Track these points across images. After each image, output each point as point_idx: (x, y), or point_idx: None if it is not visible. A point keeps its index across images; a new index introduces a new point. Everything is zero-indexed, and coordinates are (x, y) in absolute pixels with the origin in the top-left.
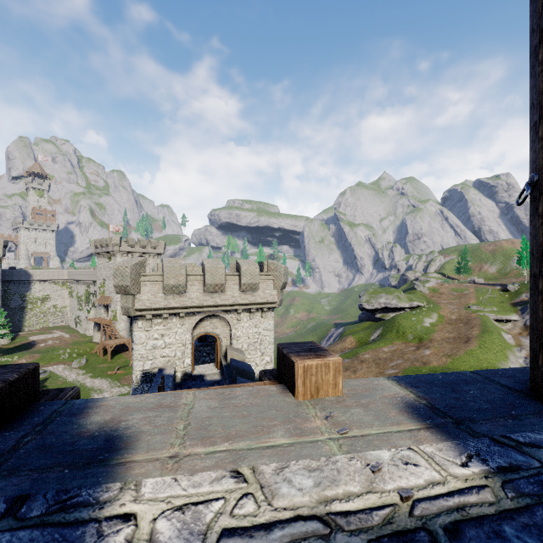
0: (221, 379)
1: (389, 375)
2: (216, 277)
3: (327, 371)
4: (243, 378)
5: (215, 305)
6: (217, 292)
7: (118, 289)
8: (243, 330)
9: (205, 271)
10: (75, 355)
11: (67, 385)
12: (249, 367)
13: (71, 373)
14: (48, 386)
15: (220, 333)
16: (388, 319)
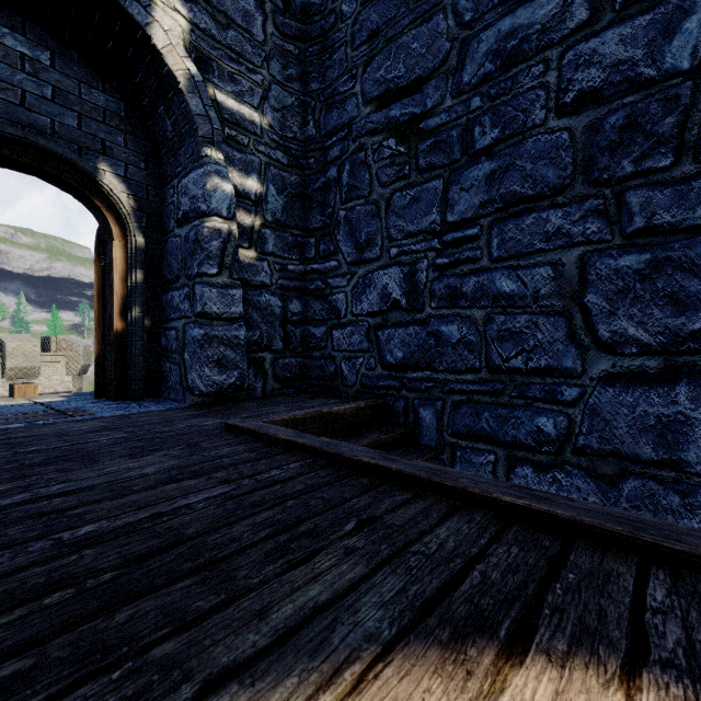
0: None
1: None
2: None
3: (31, 388)
4: None
5: None
6: None
7: None
8: None
9: None
10: None
11: None
12: None
13: None
14: None
15: None
16: None
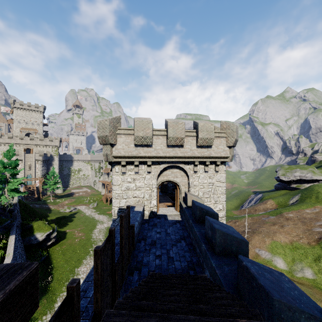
0: (181, 220)
1: (318, 232)
2: (177, 131)
3: None
4: (212, 218)
5: (175, 156)
6: (178, 145)
7: (100, 140)
8: (198, 180)
9: (168, 125)
10: (91, 200)
11: (85, 217)
12: (212, 209)
13: (88, 211)
14: (76, 217)
15: (179, 182)
16: (304, 188)
